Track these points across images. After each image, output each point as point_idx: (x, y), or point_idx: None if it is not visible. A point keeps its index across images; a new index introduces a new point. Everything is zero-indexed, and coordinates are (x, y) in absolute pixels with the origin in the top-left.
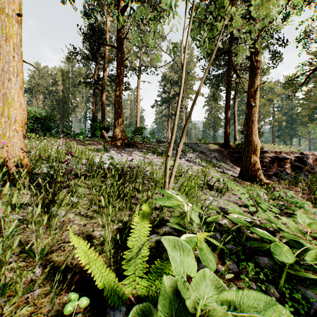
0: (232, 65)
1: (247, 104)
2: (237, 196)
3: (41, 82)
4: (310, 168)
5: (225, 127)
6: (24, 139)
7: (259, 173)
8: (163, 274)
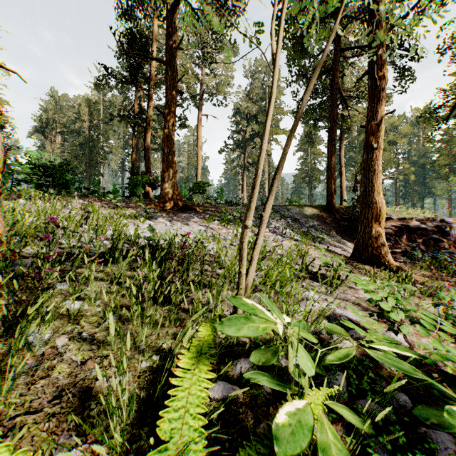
0: (339, 90)
1: (366, 145)
2: (356, 291)
3: (59, 118)
4: (455, 242)
5: (328, 182)
6: None
7: (384, 251)
8: None
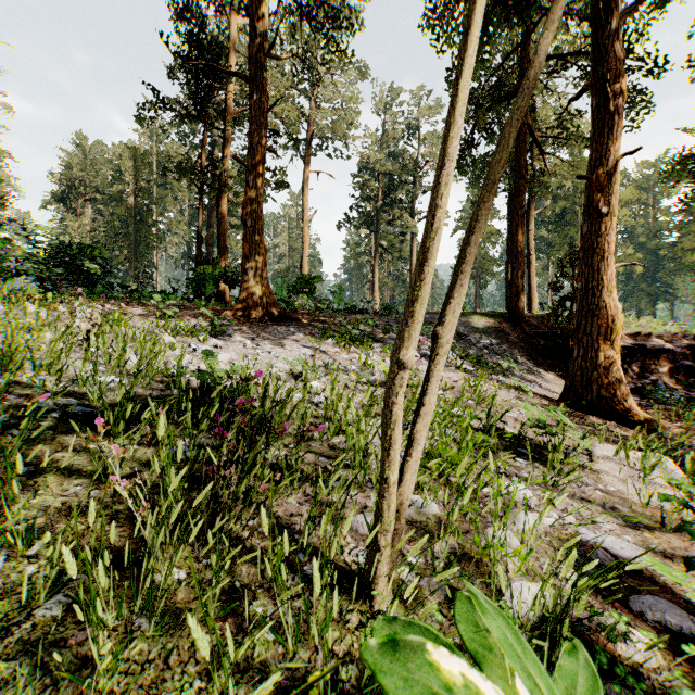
0: (529, 126)
1: (587, 209)
2: (595, 475)
3: (87, 177)
4: None
5: (513, 275)
6: None
7: (621, 391)
8: None
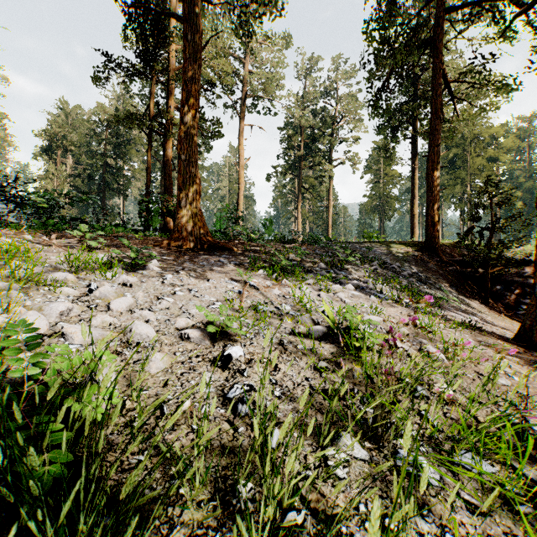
0: (443, 72)
1: None
2: None
3: (66, 133)
4: None
5: (429, 207)
6: None
7: None
8: None
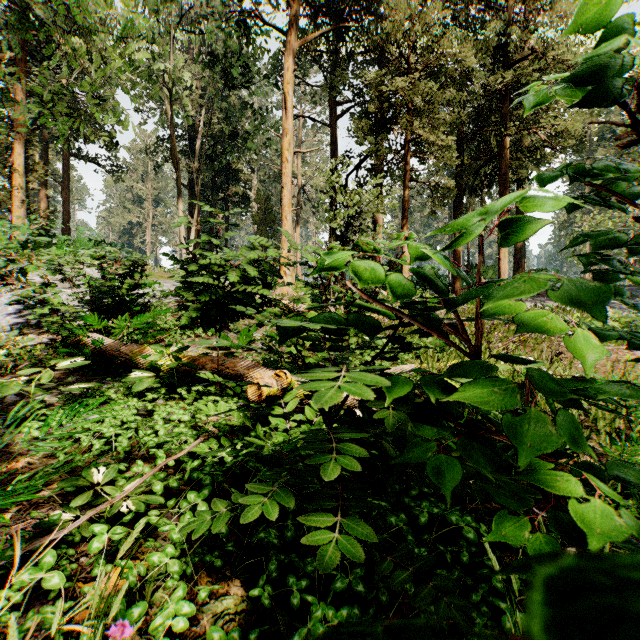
0: None
1: None
2: None
3: None
4: None
5: None
6: None
7: None
8: None
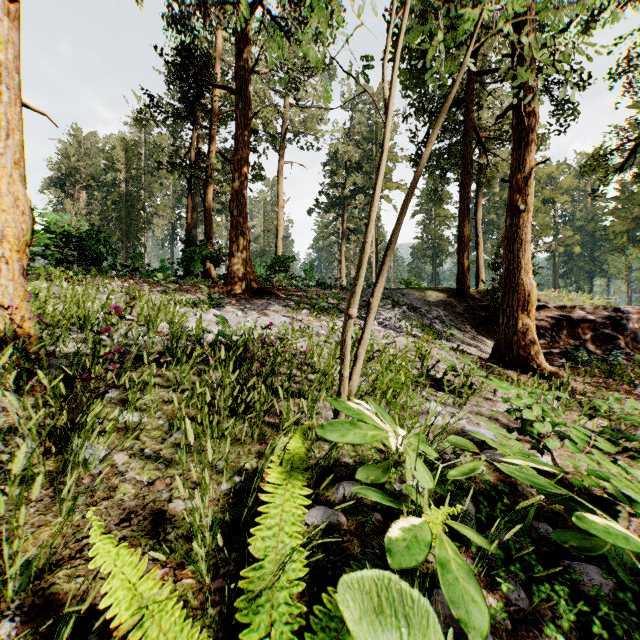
0: (474, 128)
1: (510, 206)
2: (493, 403)
3: (83, 166)
4: (635, 340)
5: (460, 256)
6: (25, 279)
7: (535, 351)
8: (345, 636)
